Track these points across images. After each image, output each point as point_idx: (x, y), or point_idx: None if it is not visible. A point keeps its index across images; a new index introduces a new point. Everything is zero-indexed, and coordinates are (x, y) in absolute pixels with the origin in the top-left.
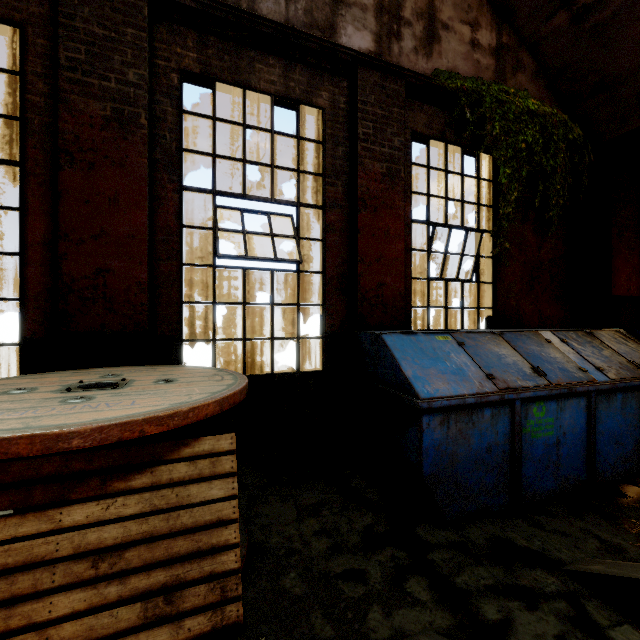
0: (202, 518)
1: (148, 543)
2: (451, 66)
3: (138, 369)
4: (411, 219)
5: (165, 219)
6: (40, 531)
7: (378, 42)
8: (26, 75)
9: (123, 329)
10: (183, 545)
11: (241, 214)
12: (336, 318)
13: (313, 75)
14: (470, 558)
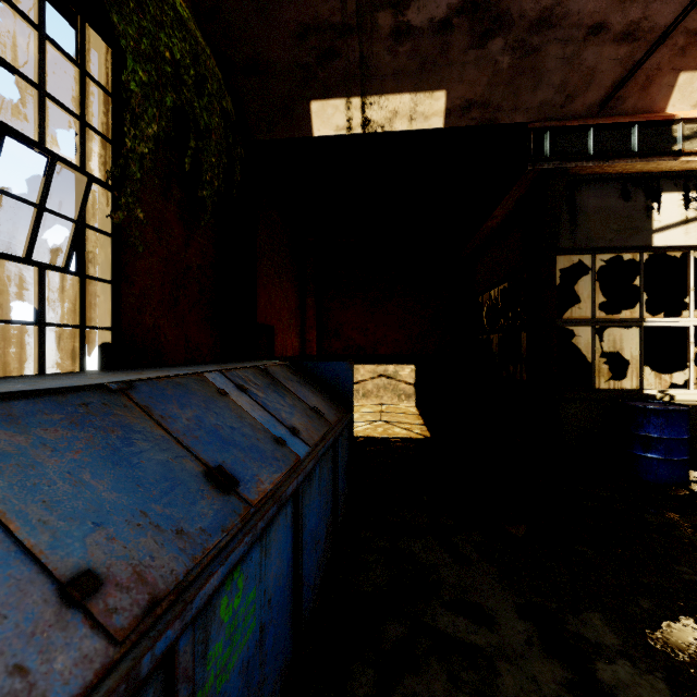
0: None
1: None
2: None
3: None
4: None
5: None
6: None
7: None
8: None
9: None
10: None
11: None
12: None
13: None
14: None
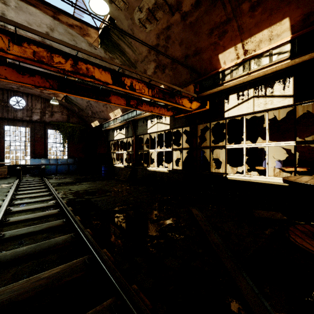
0: (4, 171)
1: None
2: (57, 118)
3: None
4: (48, 142)
5: (2, 144)
6: None
7: (41, 117)
8: None
9: None
10: (2, 172)
11: (15, 143)
12: (32, 157)
13: (28, 123)
14: (32, 177)
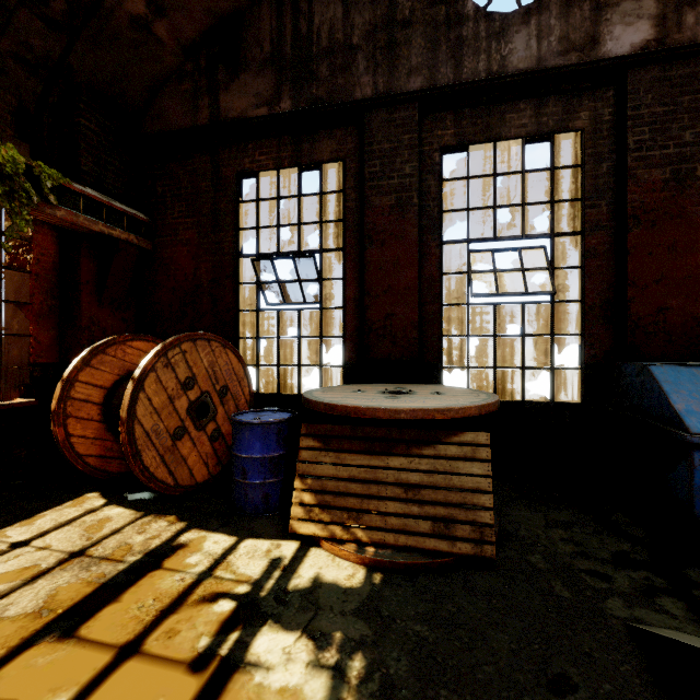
0: (466, 484)
1: (433, 489)
2: None
3: (414, 386)
4: None
5: (429, 271)
6: (379, 466)
7: (660, 24)
8: (345, 191)
9: (402, 357)
10: (454, 497)
11: (492, 255)
12: (598, 348)
13: (569, 100)
14: None
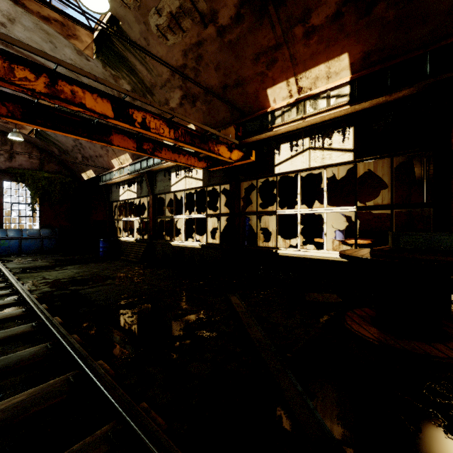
0: None
1: None
2: (20, 164)
3: None
4: (4, 202)
5: None
6: None
7: None
8: None
9: None
10: None
11: None
12: None
13: None
14: None
